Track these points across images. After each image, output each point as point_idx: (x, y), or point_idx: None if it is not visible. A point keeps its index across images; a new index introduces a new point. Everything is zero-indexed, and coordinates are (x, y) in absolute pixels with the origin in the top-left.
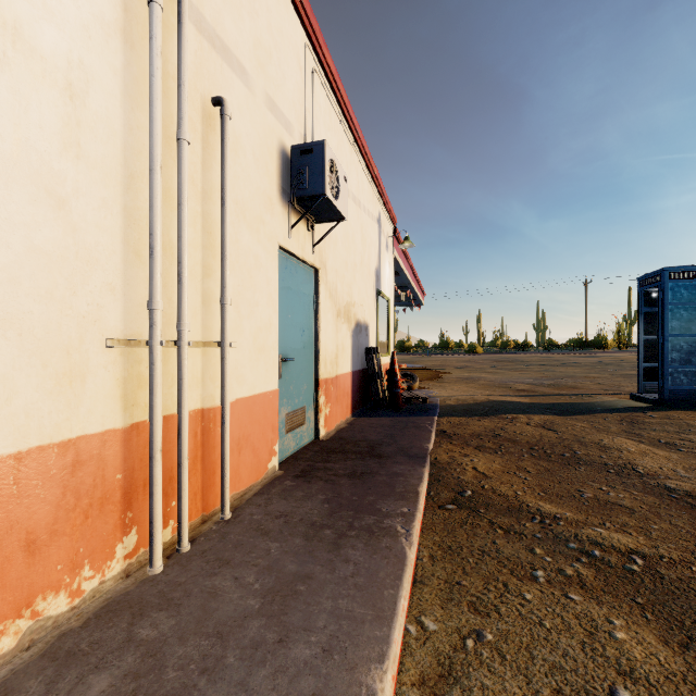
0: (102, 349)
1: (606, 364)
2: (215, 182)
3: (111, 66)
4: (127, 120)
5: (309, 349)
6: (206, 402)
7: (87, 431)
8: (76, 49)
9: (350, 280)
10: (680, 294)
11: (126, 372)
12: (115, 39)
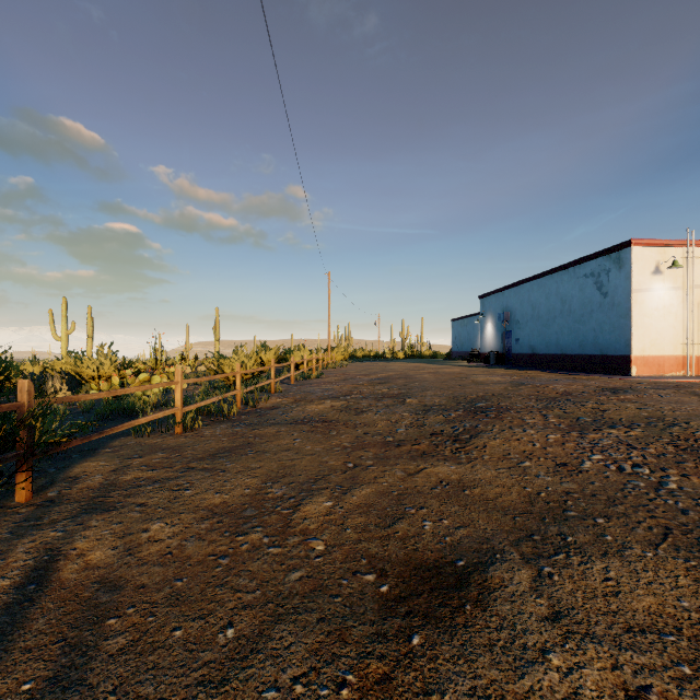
0: (679, 345)
1: None
2: None
3: (680, 307)
4: (682, 313)
5: None
6: (698, 354)
7: (677, 355)
8: (676, 309)
9: None
10: None
11: (682, 348)
12: (681, 303)
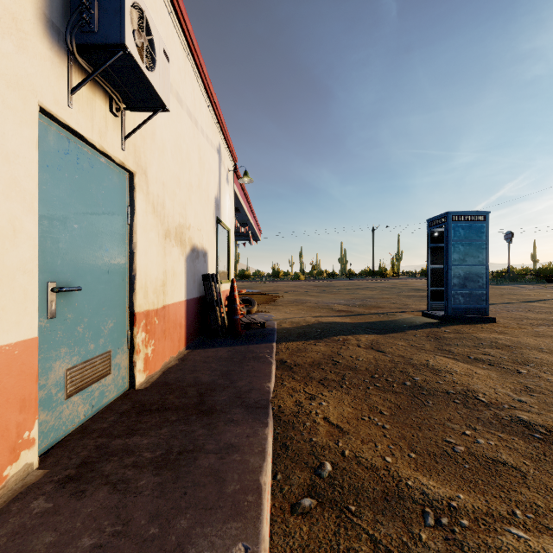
0: None
1: (391, 288)
2: None
3: None
4: None
5: (118, 274)
6: None
7: None
8: None
9: (184, 199)
10: (459, 232)
11: None
12: None
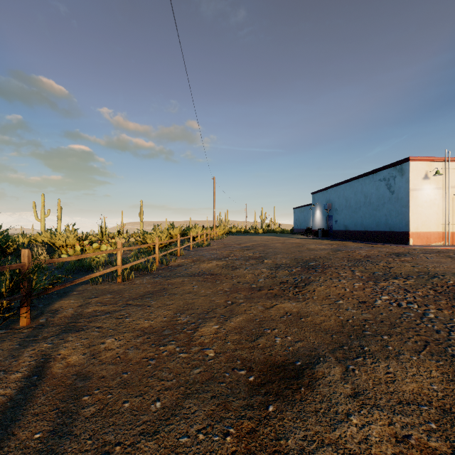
0: (440, 225)
1: None
2: (454, 204)
3: (441, 201)
4: (442, 204)
5: None
6: (452, 231)
7: (439, 231)
8: (438, 201)
9: None
10: None
11: (442, 227)
12: (441, 198)
